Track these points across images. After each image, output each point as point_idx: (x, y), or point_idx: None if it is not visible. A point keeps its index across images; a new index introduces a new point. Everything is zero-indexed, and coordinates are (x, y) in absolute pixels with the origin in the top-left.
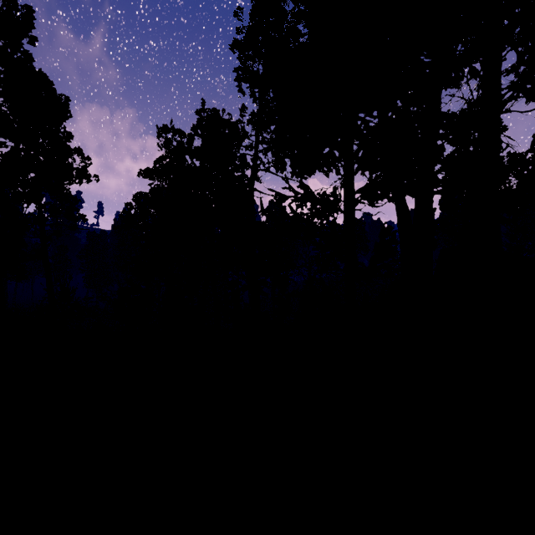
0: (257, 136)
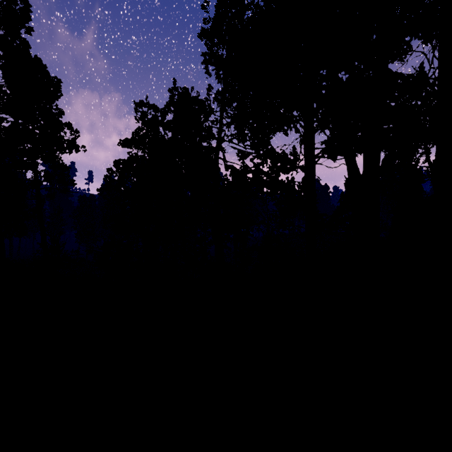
0: (221, 112)
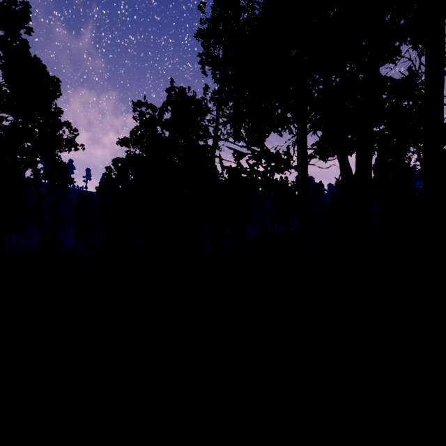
0: (217, 111)
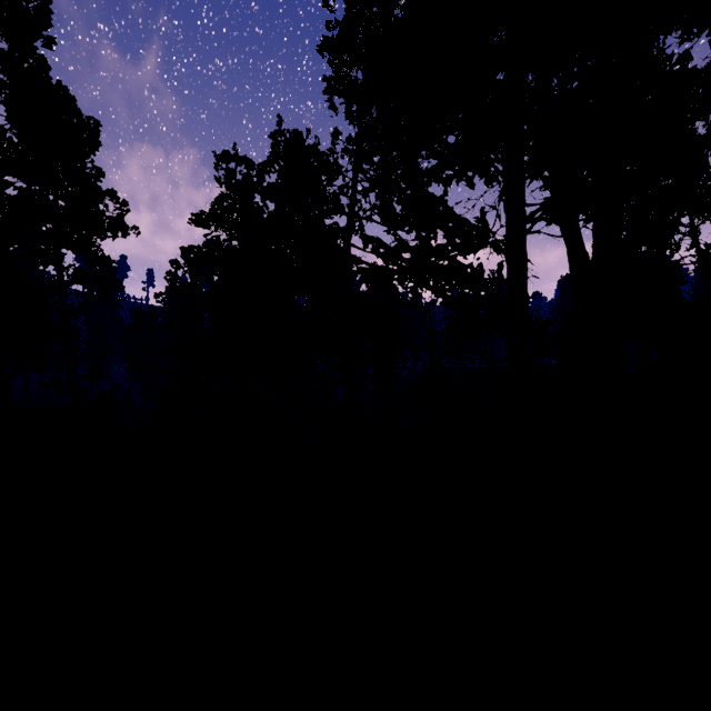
0: (354, 171)
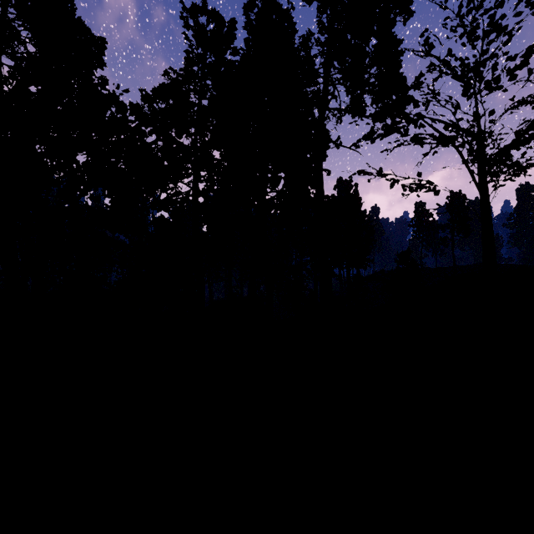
0: (326, 66)
